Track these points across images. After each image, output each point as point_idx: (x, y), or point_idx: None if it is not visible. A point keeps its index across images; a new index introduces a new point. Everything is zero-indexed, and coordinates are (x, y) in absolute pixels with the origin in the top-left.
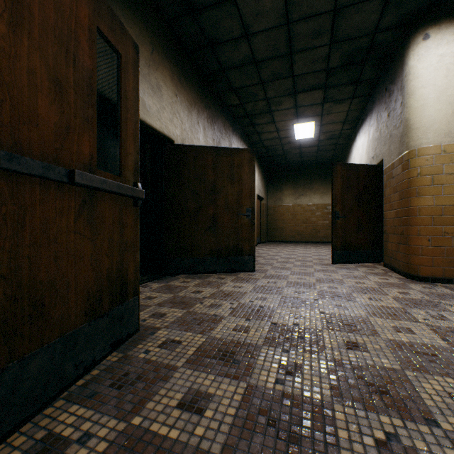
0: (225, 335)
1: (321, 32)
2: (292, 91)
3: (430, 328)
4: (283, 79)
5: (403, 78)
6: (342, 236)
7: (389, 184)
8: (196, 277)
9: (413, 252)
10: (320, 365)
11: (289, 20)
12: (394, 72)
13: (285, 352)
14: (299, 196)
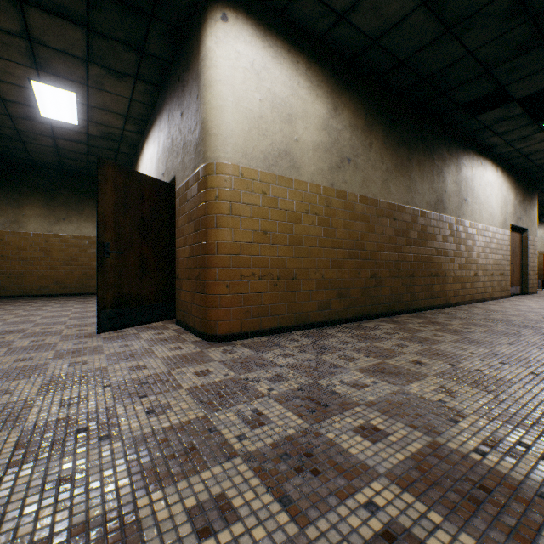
0: None
1: None
2: None
3: (255, 464)
4: None
5: (200, 62)
6: (117, 284)
7: (184, 211)
8: None
9: (212, 304)
10: None
11: None
12: (190, 54)
13: None
14: (59, 221)
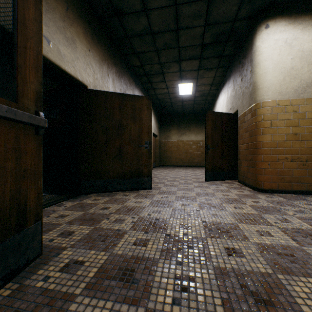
0: (126, 251)
1: (199, 15)
2: (178, 58)
3: (281, 230)
4: (172, 49)
5: (252, 54)
6: (212, 162)
7: (242, 127)
8: (106, 194)
9: (259, 173)
10: (209, 276)
11: (177, 2)
12: (246, 50)
13: (179, 264)
14: (181, 135)
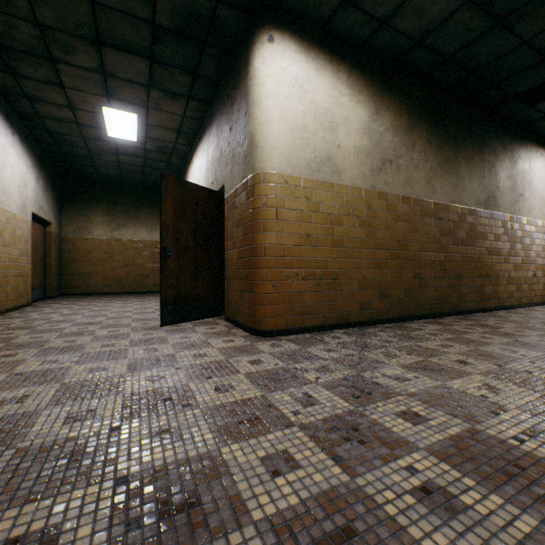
0: None
1: None
2: (94, 34)
3: (309, 432)
4: None
5: (248, 81)
6: (176, 284)
7: (232, 216)
8: None
9: (260, 302)
10: None
11: None
12: (238, 74)
13: None
14: (119, 227)
